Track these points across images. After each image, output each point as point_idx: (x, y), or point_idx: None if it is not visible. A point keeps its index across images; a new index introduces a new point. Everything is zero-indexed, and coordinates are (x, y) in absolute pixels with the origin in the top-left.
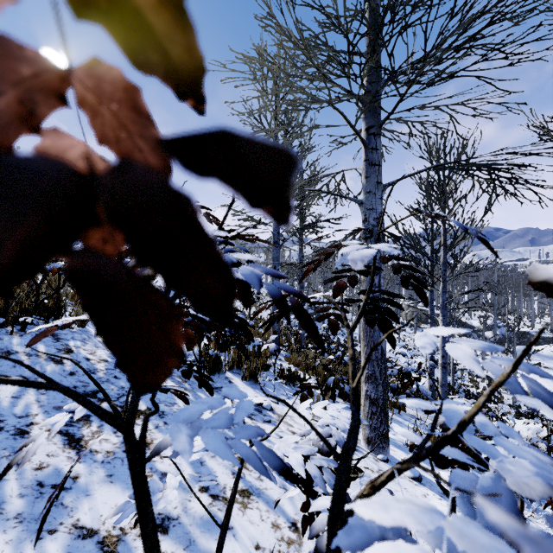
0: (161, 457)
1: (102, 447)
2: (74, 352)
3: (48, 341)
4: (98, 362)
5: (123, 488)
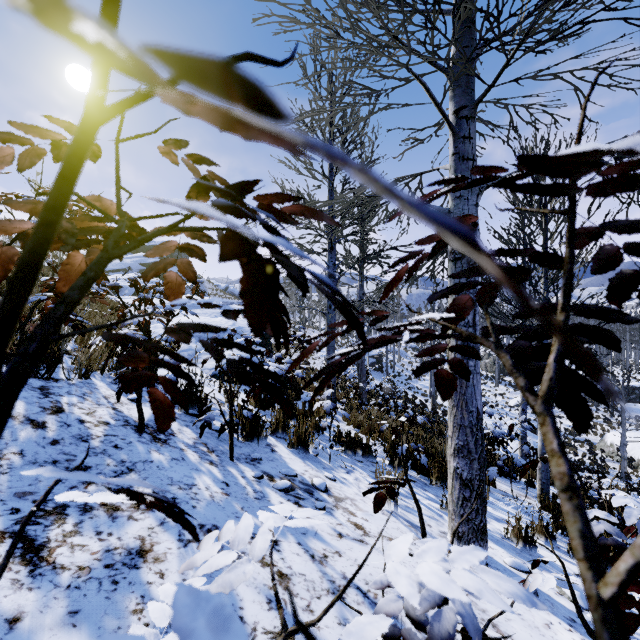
0: (161, 575)
1: (73, 559)
2: (65, 412)
3: (32, 397)
4: (95, 425)
5: (92, 637)
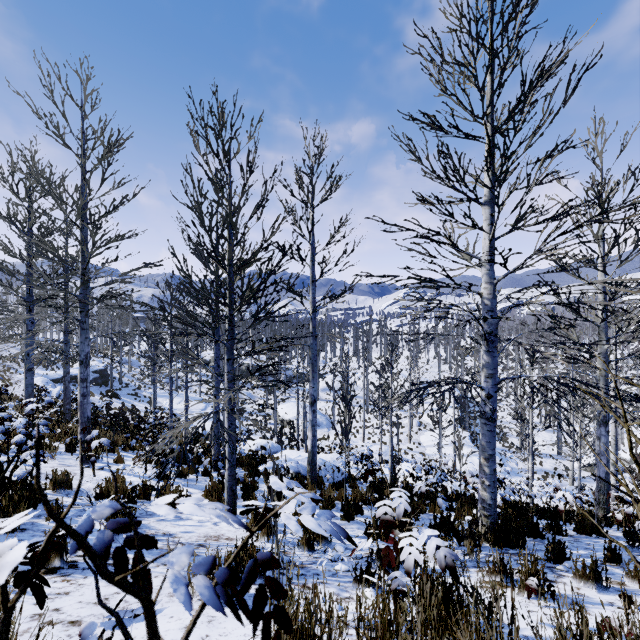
0: None
1: None
2: None
3: None
4: None
5: None
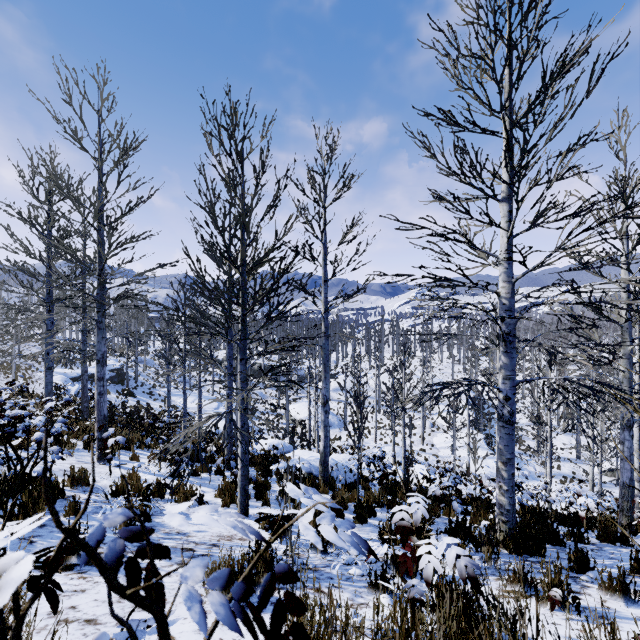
0: None
1: None
2: None
3: None
4: None
5: None
